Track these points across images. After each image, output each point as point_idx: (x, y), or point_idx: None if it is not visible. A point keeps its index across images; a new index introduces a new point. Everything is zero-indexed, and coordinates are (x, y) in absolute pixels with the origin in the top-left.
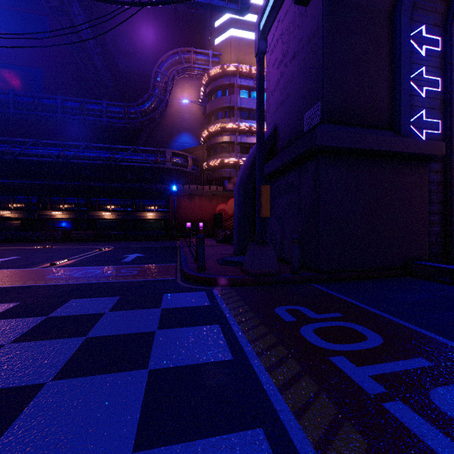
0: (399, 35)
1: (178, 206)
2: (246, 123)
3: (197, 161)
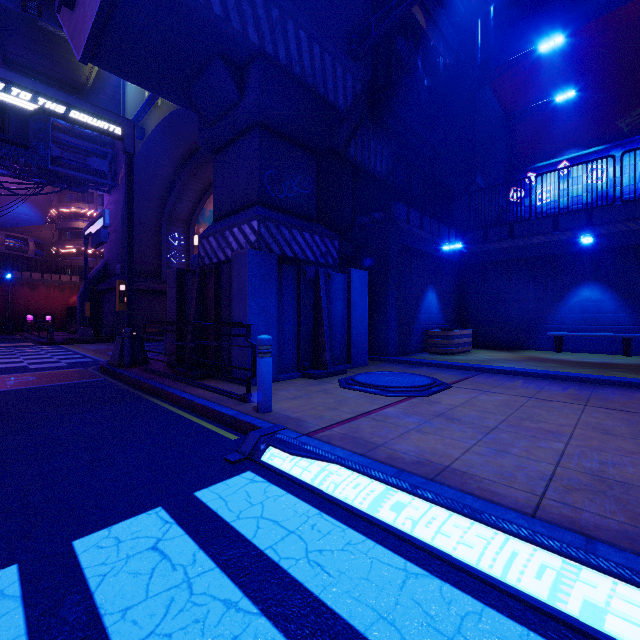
0: (161, 238)
1: (14, 296)
2: None
3: (43, 244)
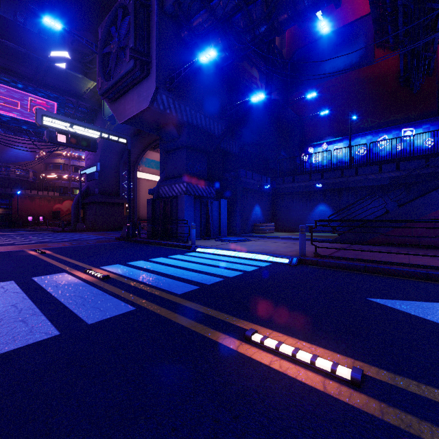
0: (120, 174)
1: (21, 205)
2: (77, 153)
3: (36, 172)
